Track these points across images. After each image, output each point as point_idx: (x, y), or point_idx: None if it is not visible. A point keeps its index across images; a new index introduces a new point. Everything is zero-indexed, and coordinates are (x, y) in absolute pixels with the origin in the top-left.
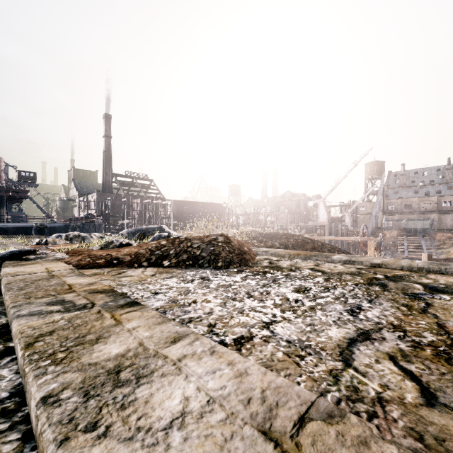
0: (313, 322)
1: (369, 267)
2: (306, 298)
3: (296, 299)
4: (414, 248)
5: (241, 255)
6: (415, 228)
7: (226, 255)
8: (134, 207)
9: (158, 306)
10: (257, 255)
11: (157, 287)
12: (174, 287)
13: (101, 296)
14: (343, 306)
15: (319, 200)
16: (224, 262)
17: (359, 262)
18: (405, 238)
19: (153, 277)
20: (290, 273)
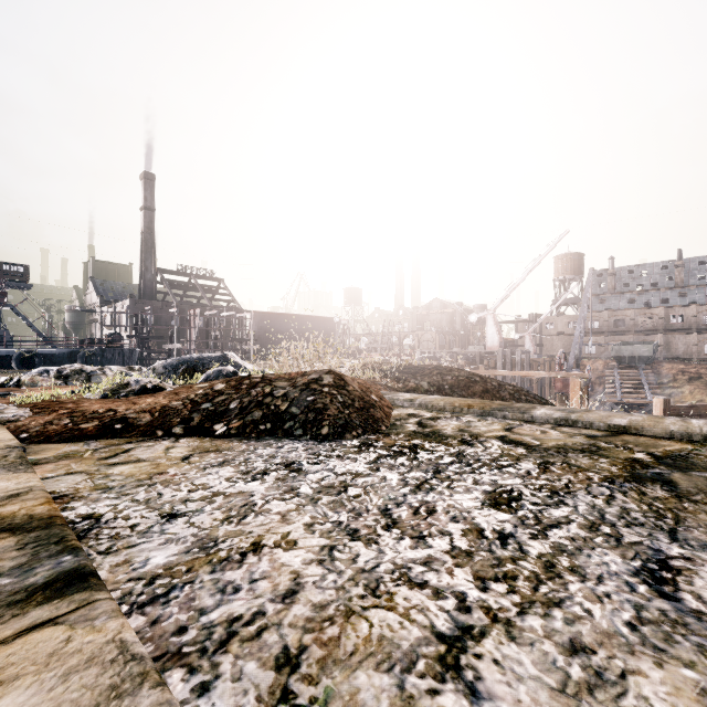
0: (576, 632)
1: (606, 432)
2: (522, 527)
3: (500, 530)
4: (630, 387)
5: (366, 410)
6: (631, 356)
7: (338, 412)
8: (191, 322)
9: (160, 565)
10: (394, 406)
11: (181, 495)
12: (220, 493)
13: (0, 549)
14: (621, 555)
15: (486, 313)
16: (332, 427)
17: (586, 422)
18: (617, 372)
19: (183, 463)
20: (464, 450)
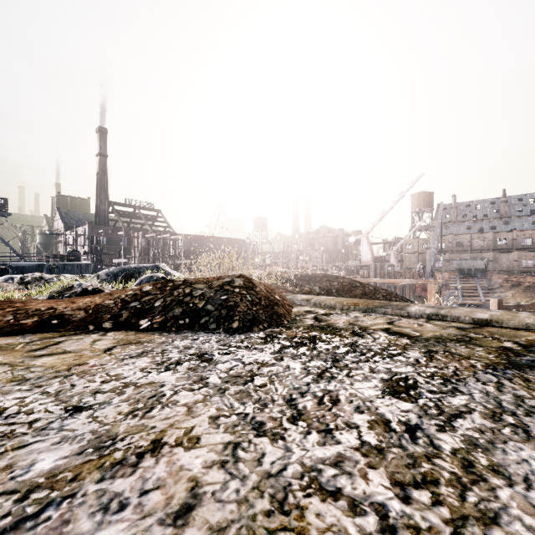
0: None
1: (472, 325)
2: (427, 417)
3: (406, 421)
4: (469, 292)
5: (271, 307)
6: (469, 269)
7: (247, 309)
8: (135, 242)
9: (44, 471)
10: (293, 305)
11: (92, 387)
12: (131, 383)
13: None
14: None
15: (362, 235)
16: (242, 321)
17: (454, 316)
18: (459, 281)
19: (104, 354)
20: (357, 341)
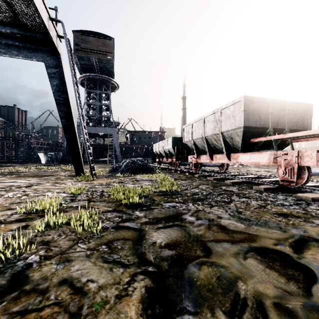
0: None
1: None
2: None
3: None
4: None
5: None
6: None
7: None
8: None
9: None
10: None
11: None
12: None
13: None
14: None
15: None
16: None
17: None
18: None
19: None
20: None
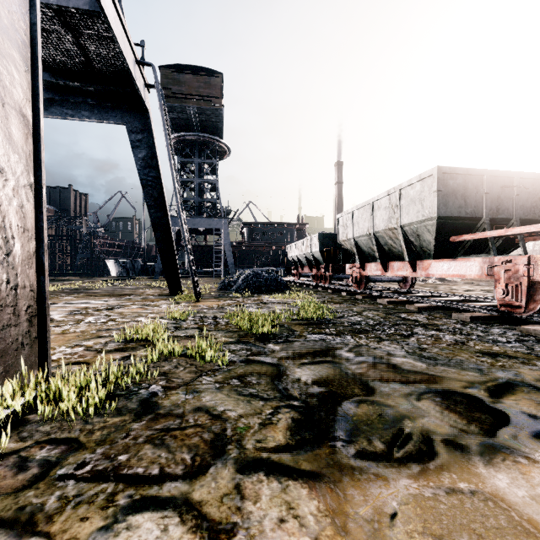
0: None
1: None
2: None
3: None
4: None
5: None
6: None
7: None
8: None
9: None
10: None
11: None
12: None
13: None
14: None
15: None
16: None
17: None
18: None
19: None
20: None
